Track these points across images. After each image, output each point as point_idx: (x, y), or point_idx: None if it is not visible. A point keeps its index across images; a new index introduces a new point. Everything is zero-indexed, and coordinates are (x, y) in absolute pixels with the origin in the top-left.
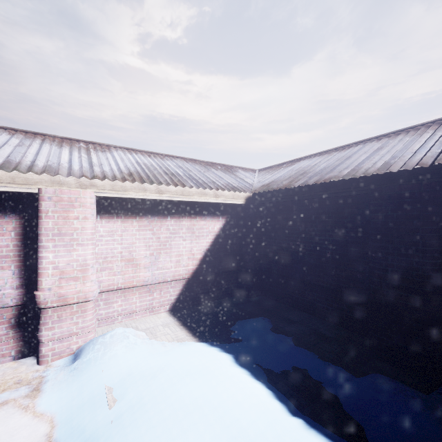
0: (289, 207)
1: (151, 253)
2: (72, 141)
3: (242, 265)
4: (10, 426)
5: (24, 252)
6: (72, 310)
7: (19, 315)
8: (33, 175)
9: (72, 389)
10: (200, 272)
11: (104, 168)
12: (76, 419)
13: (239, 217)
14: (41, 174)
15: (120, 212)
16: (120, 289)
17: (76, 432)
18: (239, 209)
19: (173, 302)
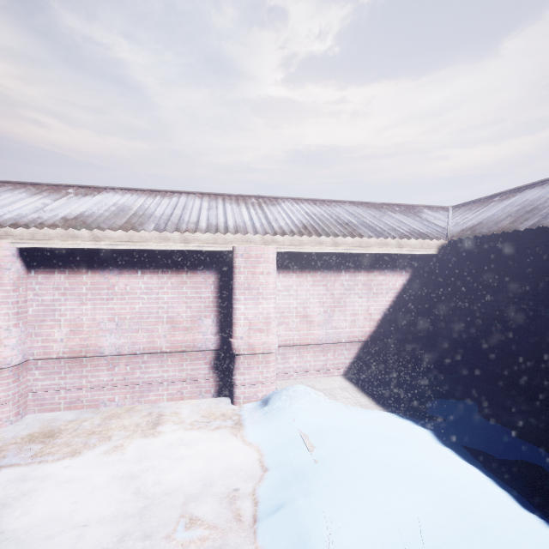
0: (507, 257)
1: (325, 311)
2: (245, 197)
3: (432, 331)
4: (227, 447)
5: (220, 303)
6: (258, 359)
7: (217, 359)
8: (229, 235)
9: (270, 429)
10: (378, 335)
11: (280, 223)
12: (280, 453)
13: (429, 271)
14: (236, 234)
15: (295, 267)
16: (295, 345)
17: (284, 463)
18: (428, 261)
19: (347, 366)
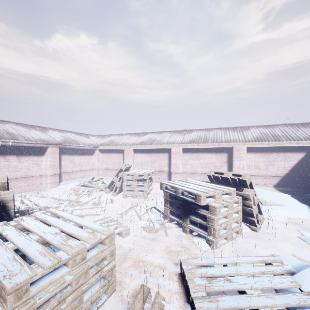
0: None
1: (265, 165)
2: (236, 128)
3: None
4: None
5: (228, 162)
6: None
7: None
8: (231, 143)
9: None
10: (289, 175)
11: (248, 138)
12: None
13: None
14: (233, 142)
15: (254, 151)
16: (254, 175)
17: None
18: None
19: (275, 184)
